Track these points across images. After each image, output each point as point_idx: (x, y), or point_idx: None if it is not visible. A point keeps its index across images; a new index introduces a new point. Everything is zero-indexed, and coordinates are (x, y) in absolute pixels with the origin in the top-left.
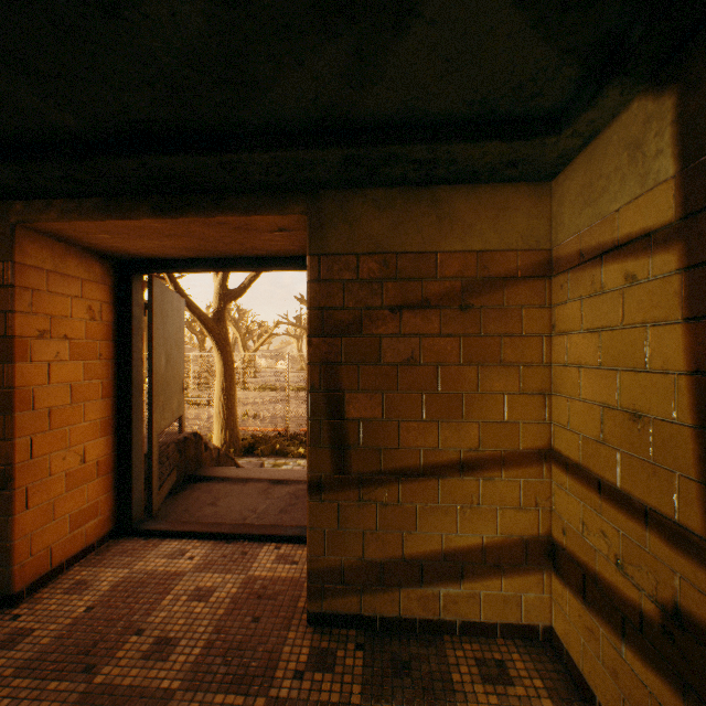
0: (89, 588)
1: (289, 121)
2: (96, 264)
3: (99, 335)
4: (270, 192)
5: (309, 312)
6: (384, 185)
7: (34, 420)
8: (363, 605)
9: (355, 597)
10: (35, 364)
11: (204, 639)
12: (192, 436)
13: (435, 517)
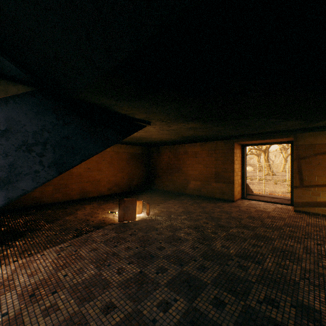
0: (244, 203)
1: (292, 129)
2: (239, 146)
3: (239, 159)
4: (284, 134)
5: (293, 155)
6: (311, 132)
7: (235, 174)
8: (306, 209)
9: (304, 208)
10: (235, 165)
11: (272, 209)
12: (246, 184)
13: (325, 194)
